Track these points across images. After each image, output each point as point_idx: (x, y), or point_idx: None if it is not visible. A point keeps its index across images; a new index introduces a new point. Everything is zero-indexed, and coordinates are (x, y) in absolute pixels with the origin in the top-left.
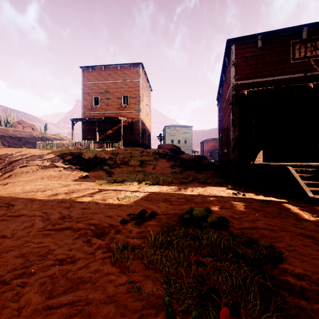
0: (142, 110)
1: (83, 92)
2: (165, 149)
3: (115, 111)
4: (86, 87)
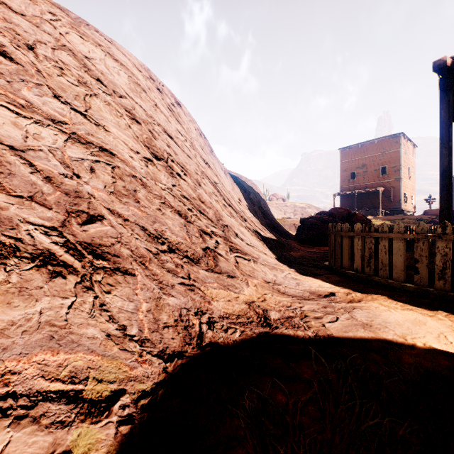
0: (403, 177)
1: (340, 170)
2: (433, 214)
3: (372, 182)
4: (344, 165)
